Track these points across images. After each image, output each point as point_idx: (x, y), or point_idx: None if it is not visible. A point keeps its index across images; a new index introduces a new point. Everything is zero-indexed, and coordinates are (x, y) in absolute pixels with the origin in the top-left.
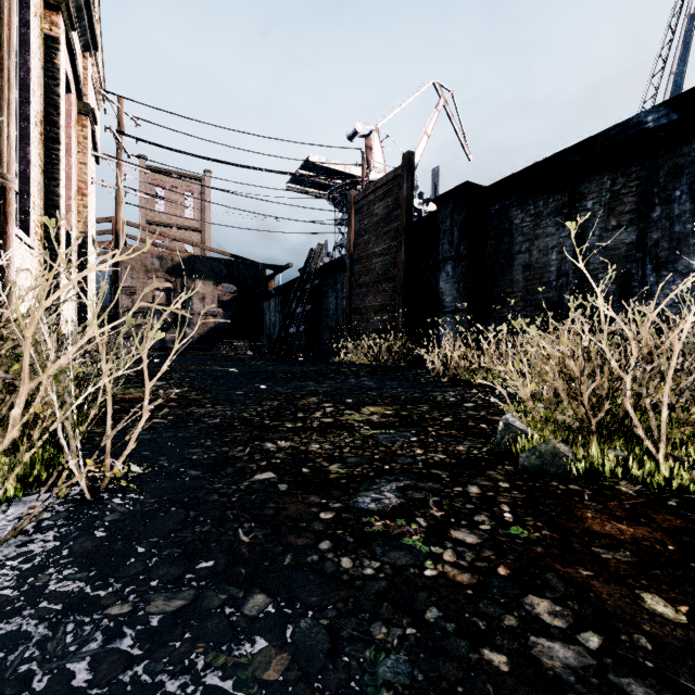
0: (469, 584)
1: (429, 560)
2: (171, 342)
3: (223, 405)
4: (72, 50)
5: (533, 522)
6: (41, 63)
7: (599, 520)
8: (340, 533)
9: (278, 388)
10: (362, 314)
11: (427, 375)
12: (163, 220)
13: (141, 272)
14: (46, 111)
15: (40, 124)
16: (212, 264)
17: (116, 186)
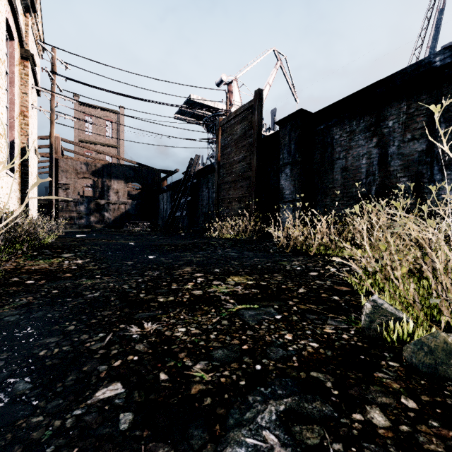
0: None
1: None
2: (94, 222)
3: (110, 276)
4: (14, 8)
5: None
6: None
7: None
8: None
9: (162, 258)
10: (226, 203)
11: (274, 246)
12: (91, 140)
13: (73, 173)
14: None
15: None
16: (123, 169)
17: (50, 111)
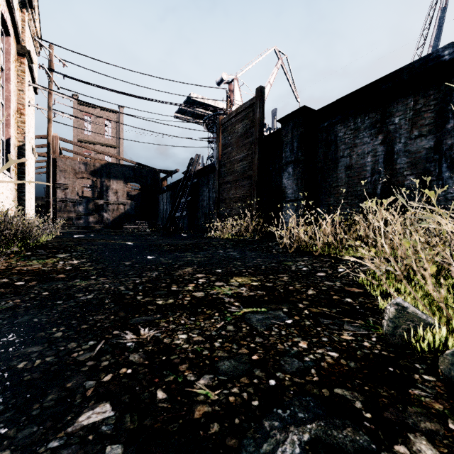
0: None
1: None
2: (93, 223)
3: (106, 277)
4: (9, 3)
5: None
6: None
7: None
8: None
9: (161, 258)
10: (227, 203)
11: (276, 247)
12: (90, 140)
13: (71, 173)
14: None
15: None
16: (122, 169)
17: (48, 109)
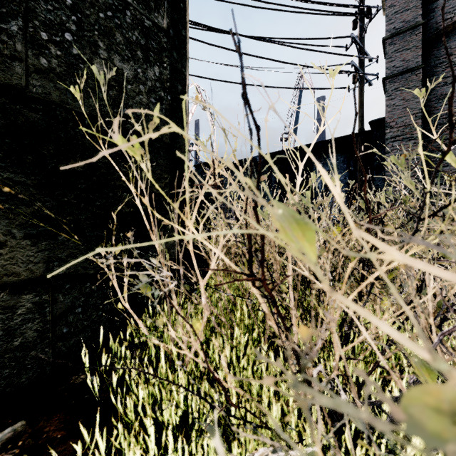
0: None
1: None
2: None
3: None
4: None
5: None
6: None
7: None
8: None
9: None
10: None
11: None
12: None
13: None
14: None
15: None
16: None
17: None
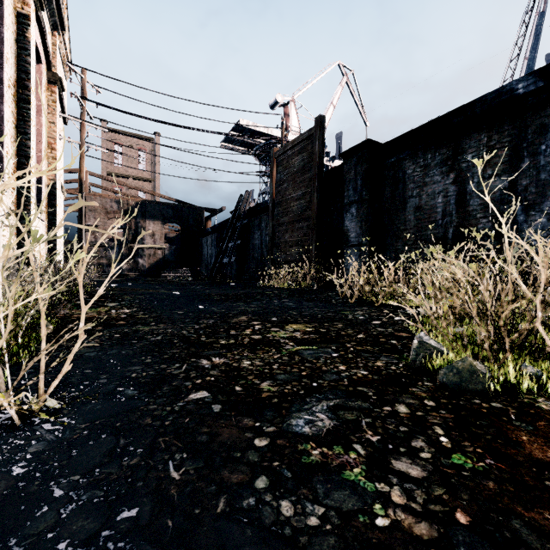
0: (430, 540)
1: (377, 503)
2: (126, 270)
3: (165, 323)
4: (42, 28)
5: (473, 448)
6: (14, 36)
7: (537, 445)
8: (276, 466)
9: (213, 308)
10: (282, 247)
11: (336, 297)
12: (121, 172)
13: (102, 213)
14: (18, 76)
15: (13, 87)
16: (160, 207)
17: (80, 142)
